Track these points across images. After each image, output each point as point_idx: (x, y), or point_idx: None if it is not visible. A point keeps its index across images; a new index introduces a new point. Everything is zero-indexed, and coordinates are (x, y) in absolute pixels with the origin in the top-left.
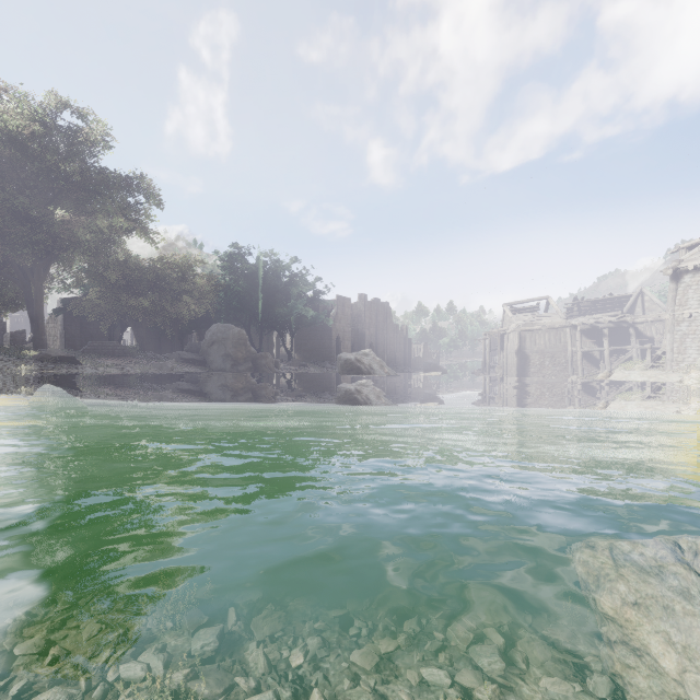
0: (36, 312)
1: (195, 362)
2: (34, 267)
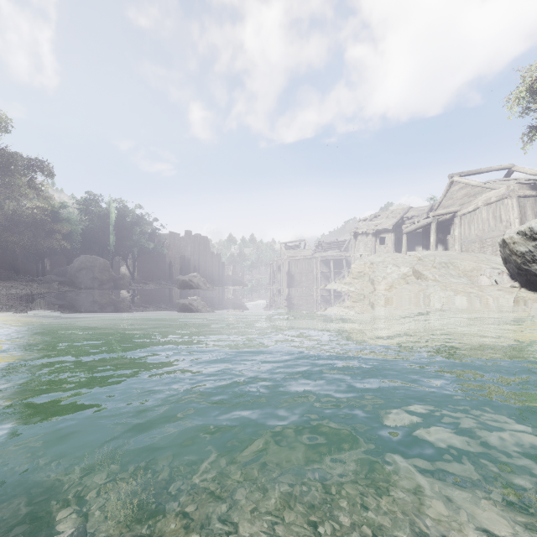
0: None
1: (65, 283)
2: None
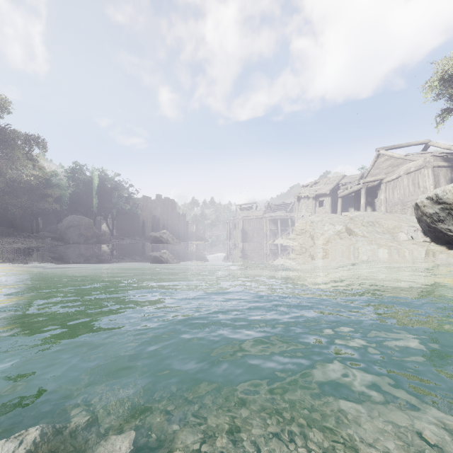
0: None
1: (56, 239)
2: None
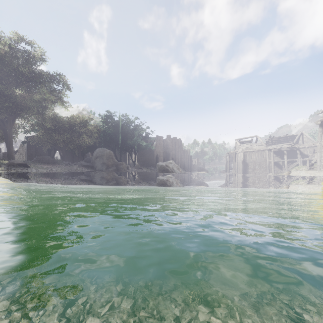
0: (9, 142)
1: (88, 166)
2: (8, 119)
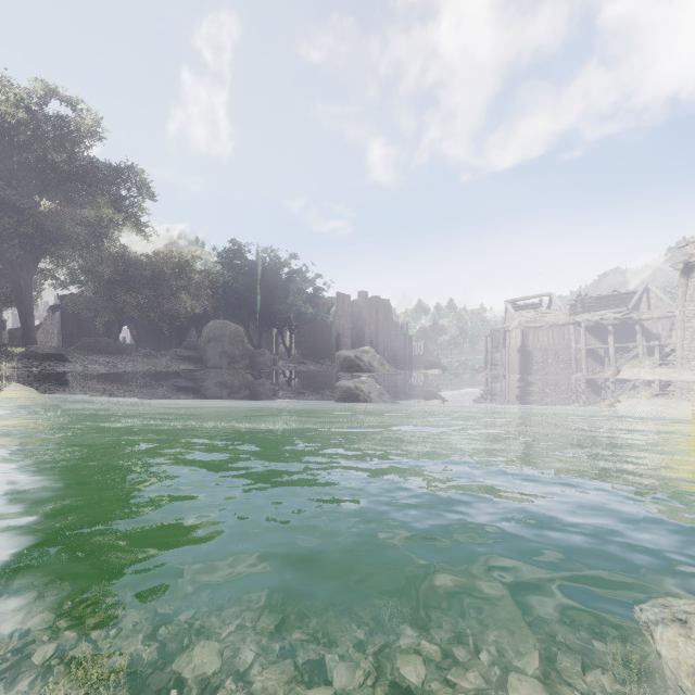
0: (25, 308)
1: (191, 359)
2: (23, 261)
